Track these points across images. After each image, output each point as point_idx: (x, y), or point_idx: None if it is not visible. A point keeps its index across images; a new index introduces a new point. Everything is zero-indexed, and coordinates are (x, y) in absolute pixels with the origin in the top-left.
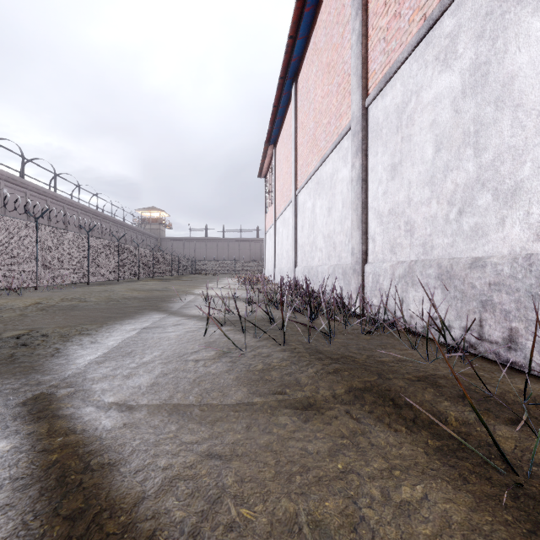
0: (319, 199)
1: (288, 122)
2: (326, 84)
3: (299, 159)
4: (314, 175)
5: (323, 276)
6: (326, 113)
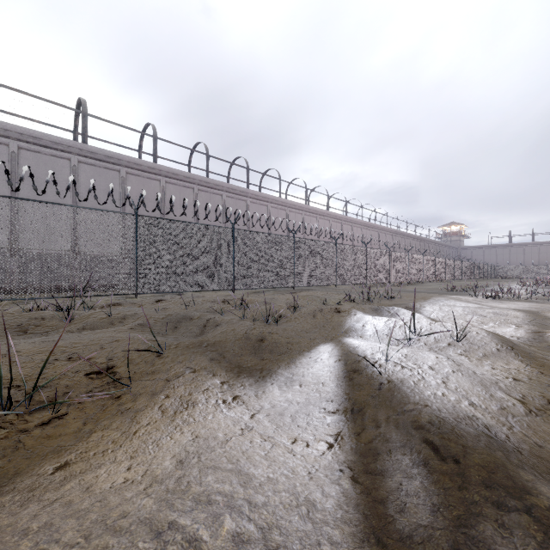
0: None
1: None
2: None
3: None
4: None
5: None
6: None
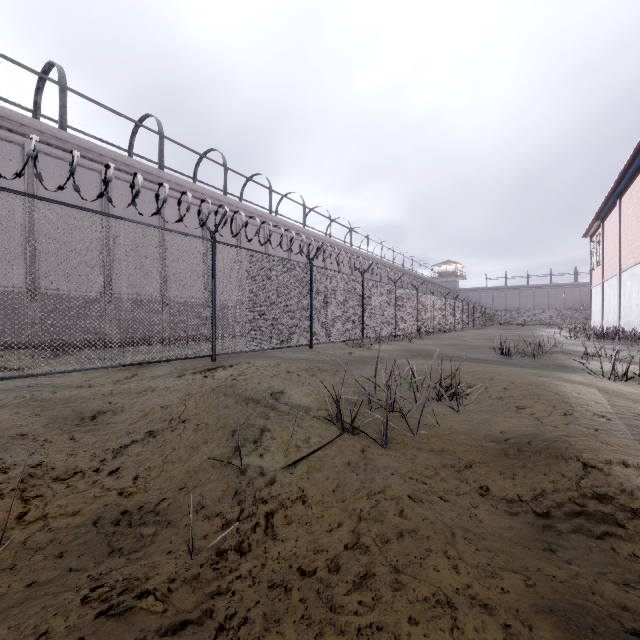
0: (633, 284)
1: (614, 217)
2: (636, 226)
3: (622, 251)
4: (631, 268)
5: (634, 325)
6: (636, 241)
